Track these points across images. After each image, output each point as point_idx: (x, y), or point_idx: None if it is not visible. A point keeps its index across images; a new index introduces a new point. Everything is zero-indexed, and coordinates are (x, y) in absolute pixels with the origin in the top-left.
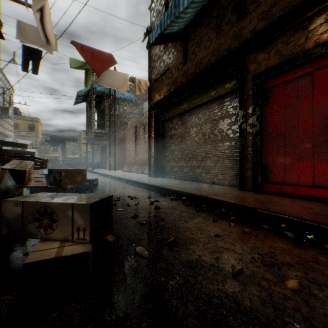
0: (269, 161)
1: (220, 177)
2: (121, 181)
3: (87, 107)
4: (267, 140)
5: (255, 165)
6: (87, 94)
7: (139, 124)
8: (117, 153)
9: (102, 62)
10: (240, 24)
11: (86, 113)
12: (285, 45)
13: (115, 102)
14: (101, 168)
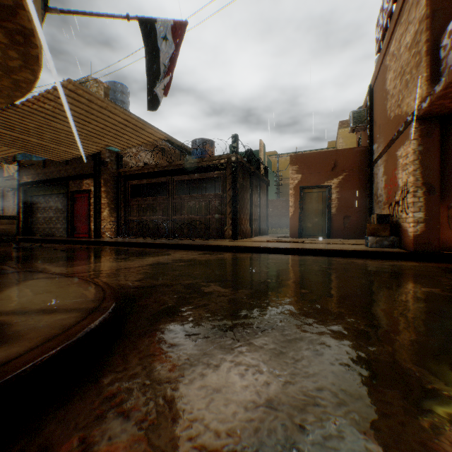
0: (77, 225)
1: (64, 233)
2: None
3: None
4: (76, 217)
5: (72, 227)
6: None
7: (9, 188)
8: None
9: None
10: (68, 166)
11: None
12: (79, 185)
13: None
14: None
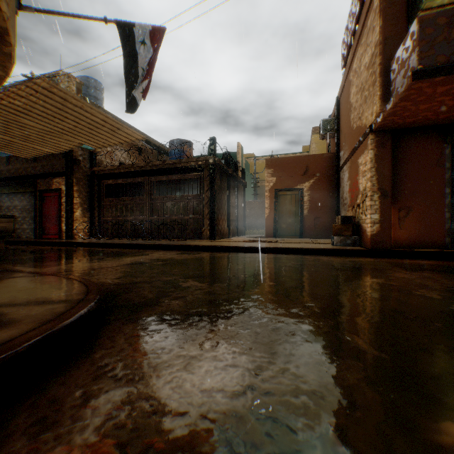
0: (46, 226)
1: (32, 234)
2: None
3: None
4: (46, 217)
5: (41, 227)
6: None
7: None
8: None
9: None
10: (36, 164)
11: None
12: (49, 183)
13: None
14: None
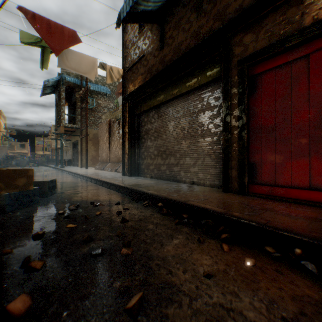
0: (258, 159)
1: (201, 176)
2: (90, 181)
3: (56, 100)
4: (255, 135)
5: (241, 164)
6: (57, 85)
7: (113, 119)
8: (90, 149)
9: (62, 38)
10: (224, 2)
11: (56, 105)
12: (277, 23)
13: (87, 94)
14: (73, 166)
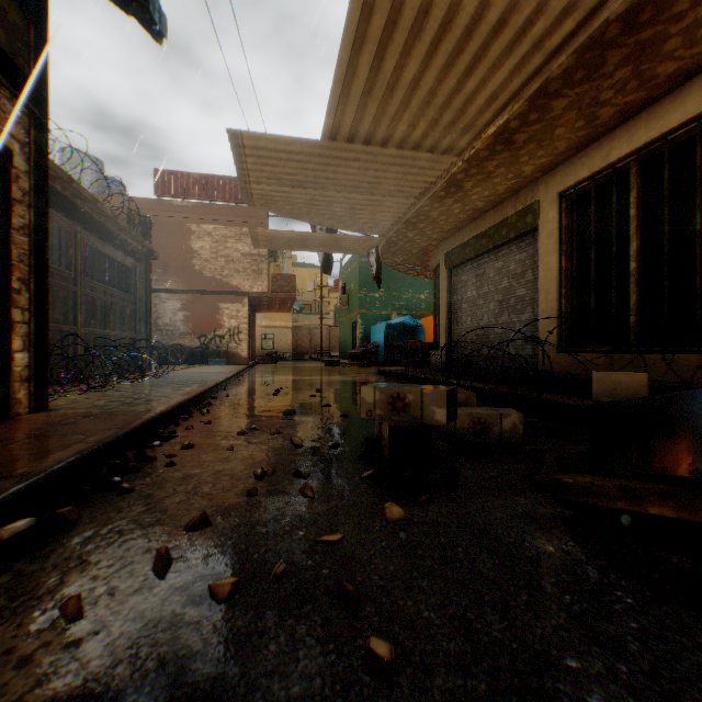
0: None
1: None
2: None
3: None
4: None
5: None
6: None
7: None
8: None
9: None
10: None
11: None
12: None
13: None
14: None
